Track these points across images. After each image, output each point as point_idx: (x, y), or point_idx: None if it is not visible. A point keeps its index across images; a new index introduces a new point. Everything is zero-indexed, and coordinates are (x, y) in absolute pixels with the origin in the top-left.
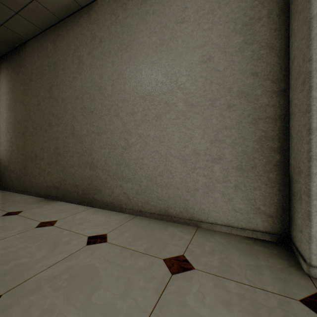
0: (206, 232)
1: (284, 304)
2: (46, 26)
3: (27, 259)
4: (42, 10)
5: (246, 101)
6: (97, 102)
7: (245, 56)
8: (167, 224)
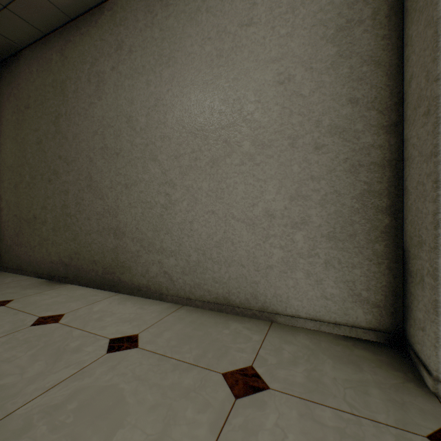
0: (284, 329)
1: None
2: (50, 28)
3: (14, 378)
4: (43, 4)
5: (341, 140)
6: (125, 139)
7: (341, 74)
8: (227, 317)
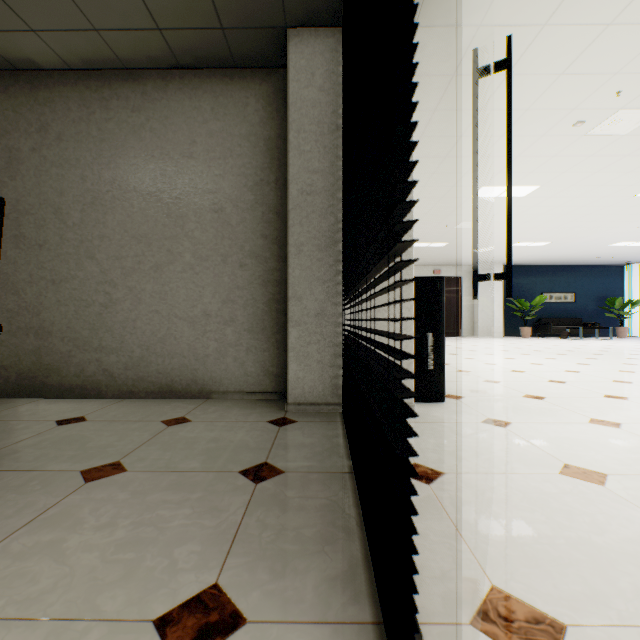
0: (216, 401)
1: (254, 424)
2: None
3: None
4: None
5: (257, 262)
6: (53, 231)
7: (257, 216)
8: (170, 401)
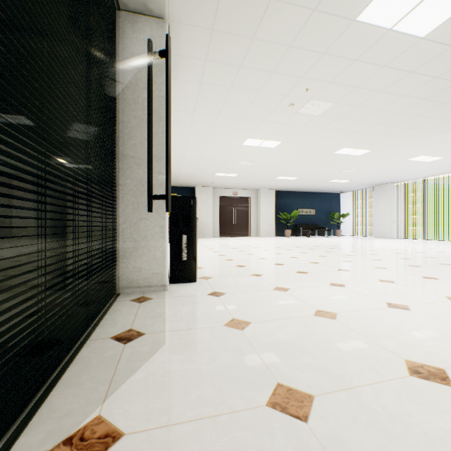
0: (8, 293)
1: None
2: None
3: None
4: None
5: None
6: None
7: None
8: None
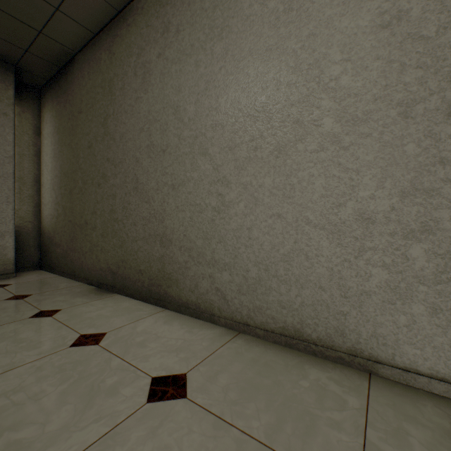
0: (394, 391)
1: None
2: (99, 27)
3: (34, 431)
4: None
5: None
6: (172, 133)
7: None
8: (300, 357)
